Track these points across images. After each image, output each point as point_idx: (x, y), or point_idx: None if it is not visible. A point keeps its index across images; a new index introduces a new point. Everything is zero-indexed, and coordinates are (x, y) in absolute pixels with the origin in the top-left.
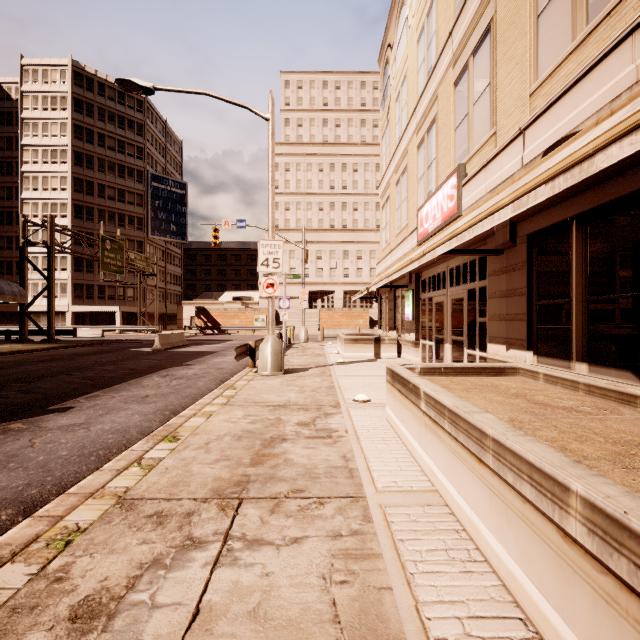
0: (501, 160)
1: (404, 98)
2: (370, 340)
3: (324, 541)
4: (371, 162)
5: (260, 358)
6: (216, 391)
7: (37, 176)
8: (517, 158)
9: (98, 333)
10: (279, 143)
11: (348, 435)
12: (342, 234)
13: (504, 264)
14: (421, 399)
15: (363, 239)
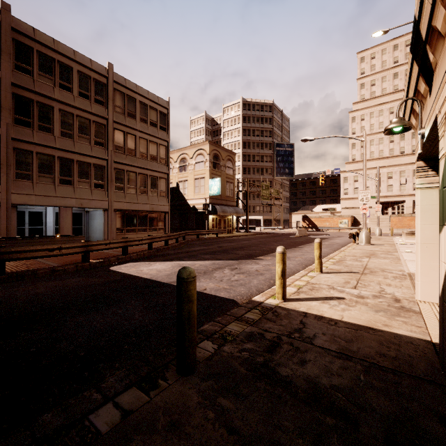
0: None
1: None
2: None
3: (389, 260)
4: None
5: (359, 238)
6: (345, 247)
7: None
8: None
9: (258, 229)
10: (356, 102)
11: (398, 255)
12: (412, 157)
13: None
14: None
15: None
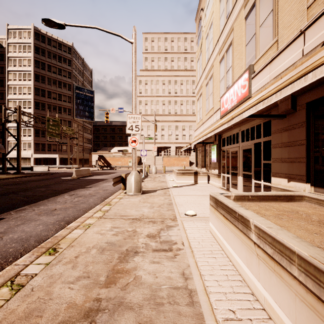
0: (284, 55)
1: (211, 36)
2: (191, 173)
3: None
4: (190, 79)
5: (127, 184)
6: (98, 207)
7: (16, 87)
8: (298, 51)
9: (46, 169)
10: (142, 70)
11: (184, 248)
12: (174, 117)
13: (285, 125)
14: (251, 230)
15: (185, 120)
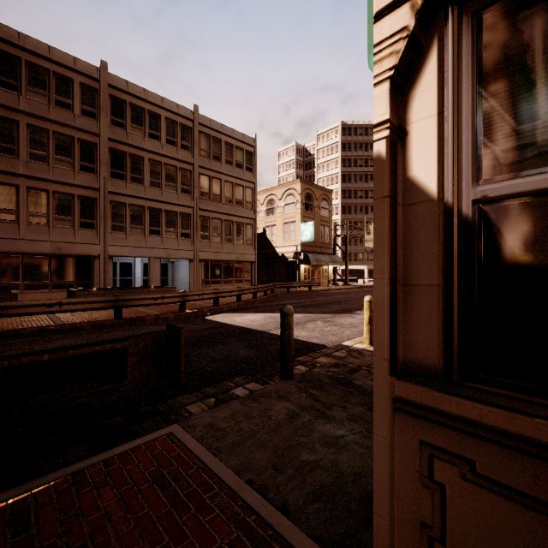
0: None
1: None
2: None
3: None
4: None
5: None
6: None
7: None
8: None
9: (361, 282)
10: None
11: None
12: None
13: None
14: None
15: None
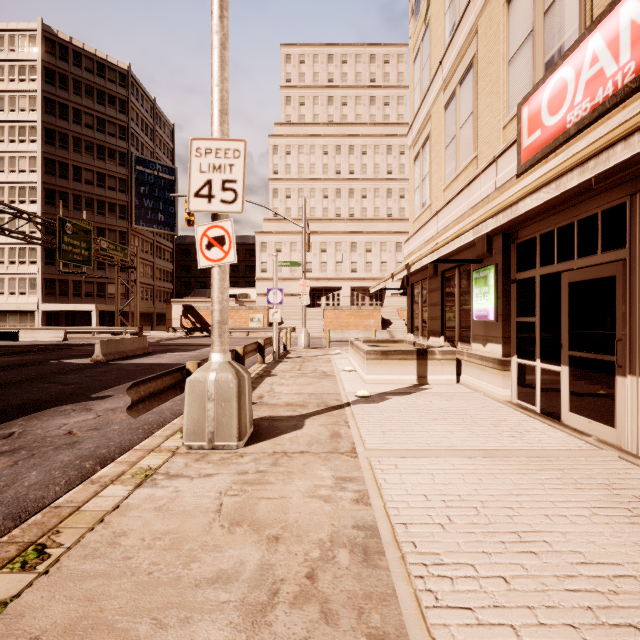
0: None
1: None
2: (410, 353)
3: None
4: (381, 144)
5: (189, 408)
6: None
7: (3, 156)
8: None
9: (60, 336)
10: (279, 123)
11: None
12: (349, 224)
13: None
14: None
15: (373, 229)
